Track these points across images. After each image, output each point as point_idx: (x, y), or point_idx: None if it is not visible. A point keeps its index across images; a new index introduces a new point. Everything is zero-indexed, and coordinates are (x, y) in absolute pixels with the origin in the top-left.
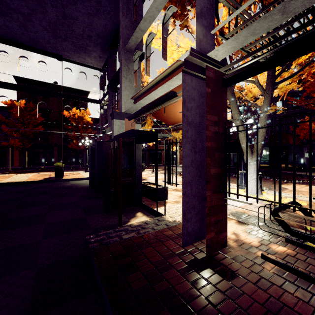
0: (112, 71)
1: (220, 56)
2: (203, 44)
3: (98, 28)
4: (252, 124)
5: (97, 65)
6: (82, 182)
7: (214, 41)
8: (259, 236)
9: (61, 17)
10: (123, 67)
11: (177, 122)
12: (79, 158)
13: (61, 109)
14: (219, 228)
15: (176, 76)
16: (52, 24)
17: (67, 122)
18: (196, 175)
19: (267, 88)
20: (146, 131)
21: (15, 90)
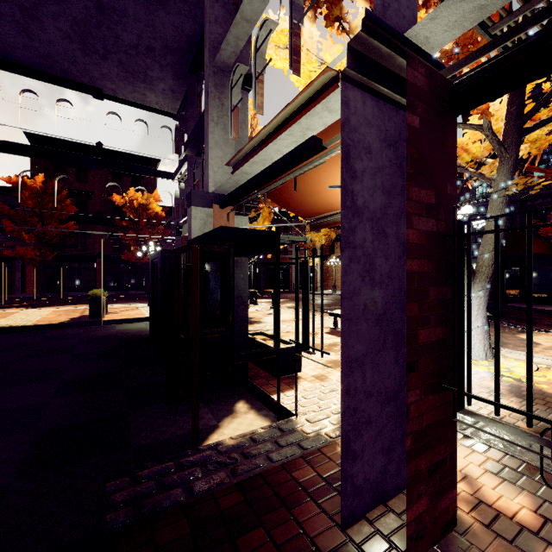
0: (195, 117)
1: (437, 40)
2: (391, 16)
3: (167, 33)
4: (470, 216)
5: (169, 108)
6: (140, 326)
7: (415, 11)
8: (527, 489)
9: (94, 10)
10: (211, 101)
11: (320, 212)
12: (142, 278)
13: (109, 190)
14: (438, 482)
15: (322, 103)
16: (79, 26)
17: (120, 214)
18: (374, 340)
19: (506, 140)
20: (255, 230)
21: (14, 154)
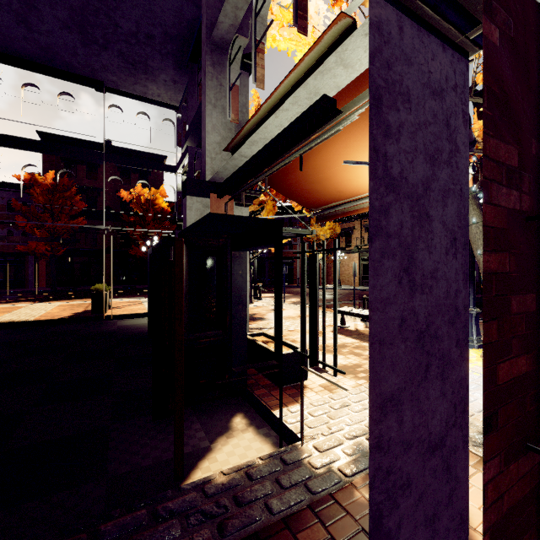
0: (197, 106)
1: None
2: None
3: (166, 18)
4: None
5: (171, 100)
6: (141, 322)
7: None
8: None
9: None
10: (209, 81)
11: (327, 201)
12: None
13: (117, 187)
14: None
15: (336, 53)
16: (77, 14)
17: (128, 210)
18: (414, 368)
19: None
20: (252, 218)
21: (16, 148)
